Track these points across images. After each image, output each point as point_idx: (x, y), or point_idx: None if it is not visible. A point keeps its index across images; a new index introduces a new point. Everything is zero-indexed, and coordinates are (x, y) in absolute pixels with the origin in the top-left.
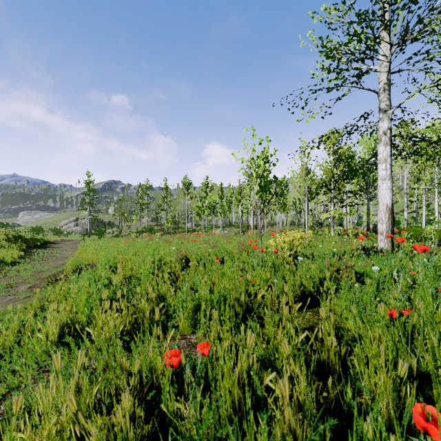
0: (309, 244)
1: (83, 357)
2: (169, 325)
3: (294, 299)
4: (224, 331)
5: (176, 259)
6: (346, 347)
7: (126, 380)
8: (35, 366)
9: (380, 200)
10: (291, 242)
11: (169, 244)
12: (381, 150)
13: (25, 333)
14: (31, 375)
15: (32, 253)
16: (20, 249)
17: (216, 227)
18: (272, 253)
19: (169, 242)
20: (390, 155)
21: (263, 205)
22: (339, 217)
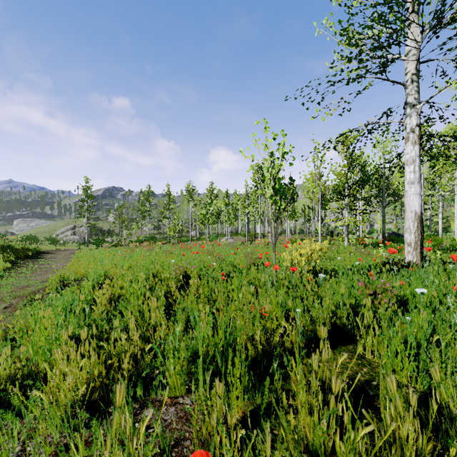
0: (324, 255)
1: None
2: (153, 382)
3: None
4: (232, 399)
5: (173, 275)
6: (433, 444)
7: None
8: None
9: (408, 207)
10: (309, 255)
11: (169, 256)
12: (408, 150)
13: None
14: None
15: (20, 265)
16: (7, 260)
17: (221, 236)
18: (287, 269)
19: (169, 253)
20: (419, 155)
21: (277, 212)
22: (354, 225)
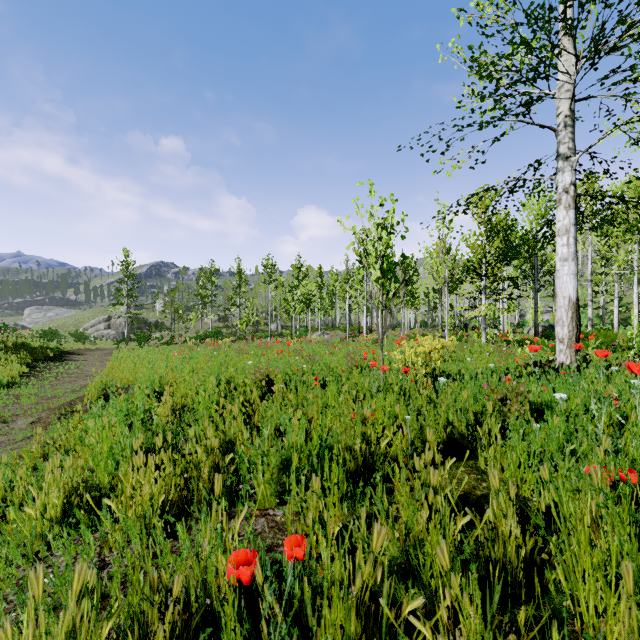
0: (451, 356)
1: (81, 573)
2: (240, 493)
3: (436, 445)
4: (329, 506)
5: (252, 380)
6: (534, 538)
7: (163, 603)
8: (22, 562)
9: (559, 291)
10: (427, 354)
11: (243, 357)
12: (560, 216)
13: (13, 500)
14: (14, 577)
15: (40, 370)
16: (23, 362)
17: (312, 330)
18: (398, 372)
19: (243, 353)
20: (574, 223)
21: (386, 299)
22: (494, 316)
